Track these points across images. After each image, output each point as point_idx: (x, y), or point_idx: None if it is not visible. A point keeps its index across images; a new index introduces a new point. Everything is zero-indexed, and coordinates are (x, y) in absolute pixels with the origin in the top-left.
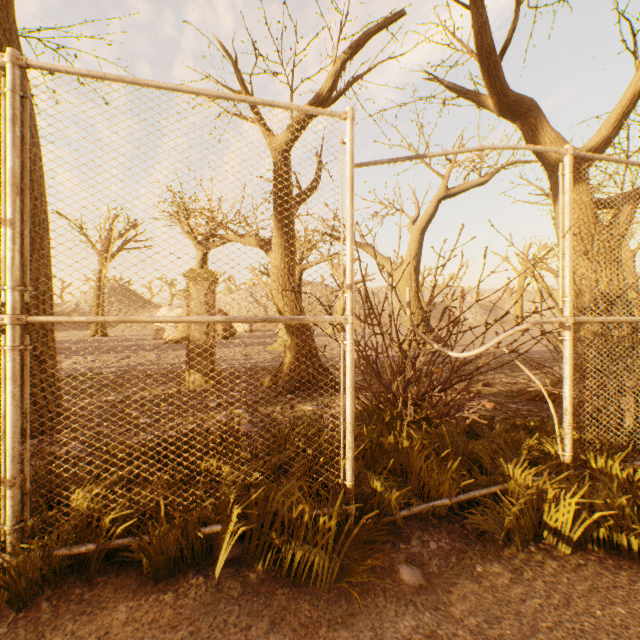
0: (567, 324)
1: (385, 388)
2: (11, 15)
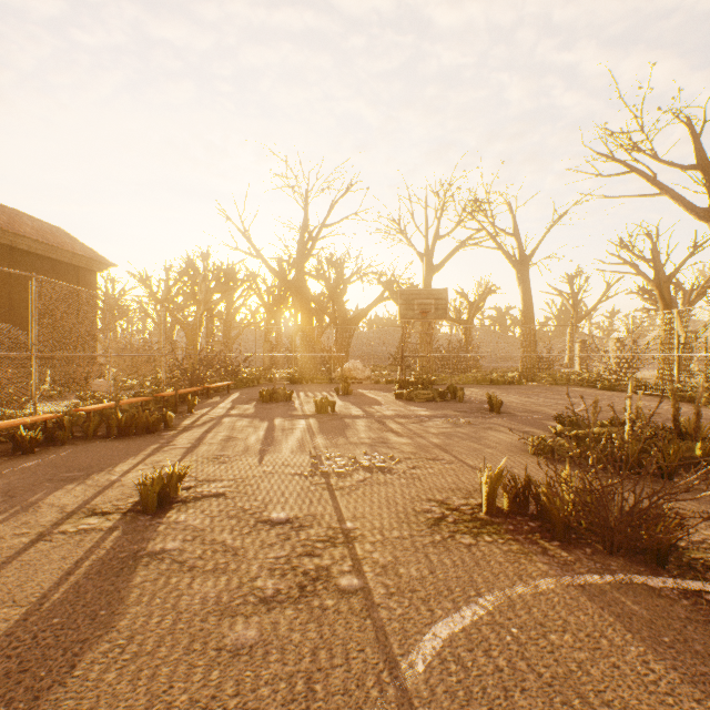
0: None
1: None
2: None
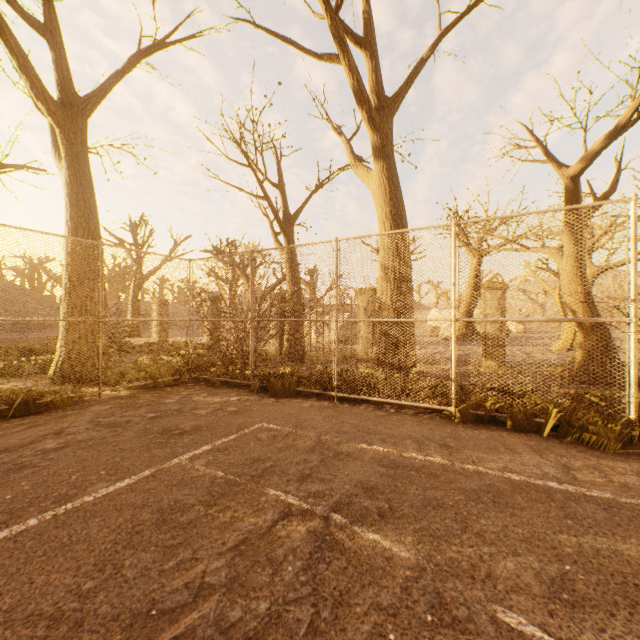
0: None
1: None
2: (393, 159)
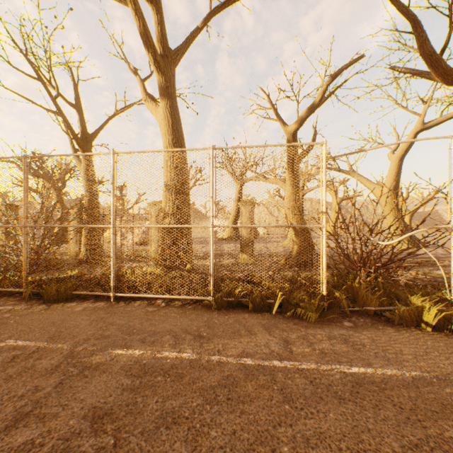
0: (452, 228)
1: (350, 263)
2: (176, 99)
